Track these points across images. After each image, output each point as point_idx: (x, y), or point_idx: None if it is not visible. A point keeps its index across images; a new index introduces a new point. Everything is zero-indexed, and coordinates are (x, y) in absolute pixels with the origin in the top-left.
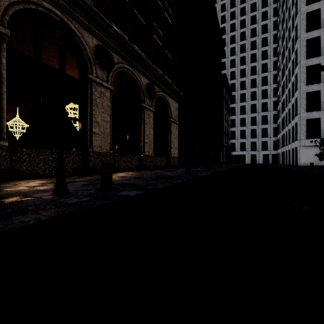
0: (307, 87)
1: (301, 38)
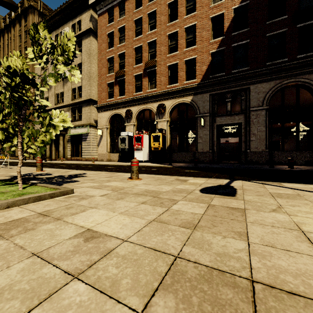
0: None
1: None
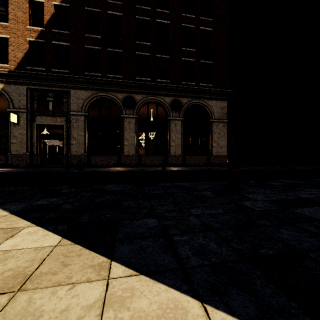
0: None
1: None
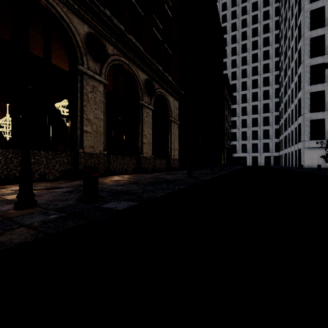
0: (311, 87)
1: (305, 36)
